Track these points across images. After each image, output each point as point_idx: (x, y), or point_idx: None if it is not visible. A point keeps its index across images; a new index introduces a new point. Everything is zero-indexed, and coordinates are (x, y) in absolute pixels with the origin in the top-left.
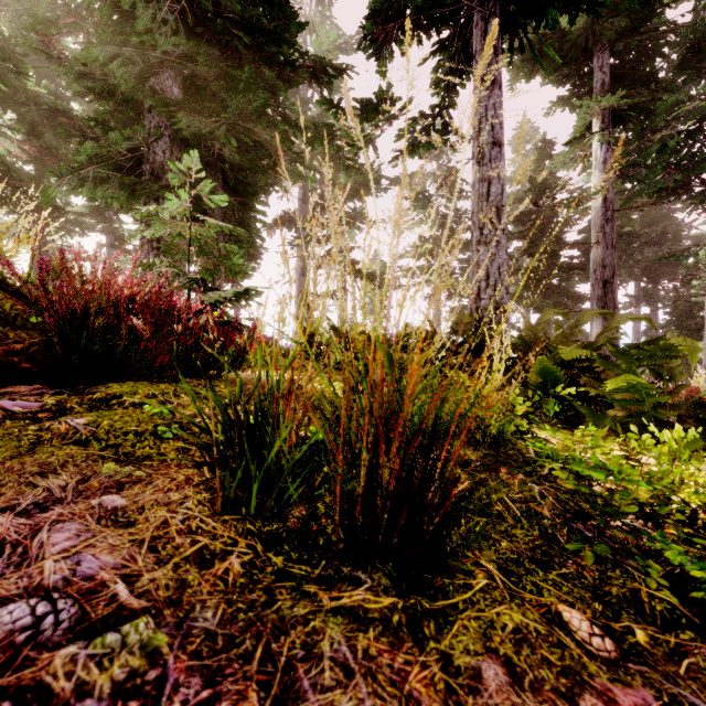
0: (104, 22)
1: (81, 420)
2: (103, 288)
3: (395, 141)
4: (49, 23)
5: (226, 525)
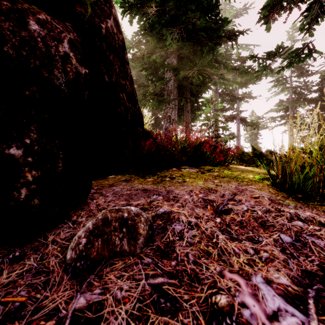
0: (154, 45)
1: (216, 173)
2: (196, 139)
3: (280, 63)
4: (130, 48)
5: (283, 193)
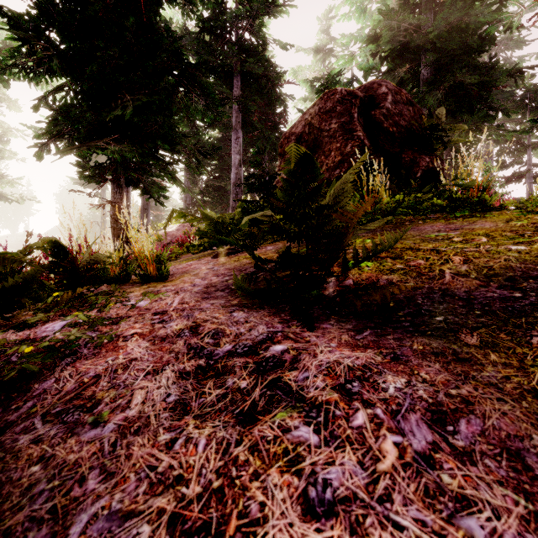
0: None
1: None
2: None
3: None
4: None
5: None
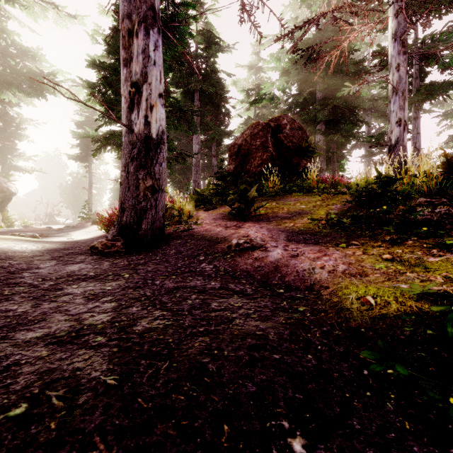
0: (309, 119)
1: None
2: (337, 179)
3: None
4: (283, 112)
5: None
